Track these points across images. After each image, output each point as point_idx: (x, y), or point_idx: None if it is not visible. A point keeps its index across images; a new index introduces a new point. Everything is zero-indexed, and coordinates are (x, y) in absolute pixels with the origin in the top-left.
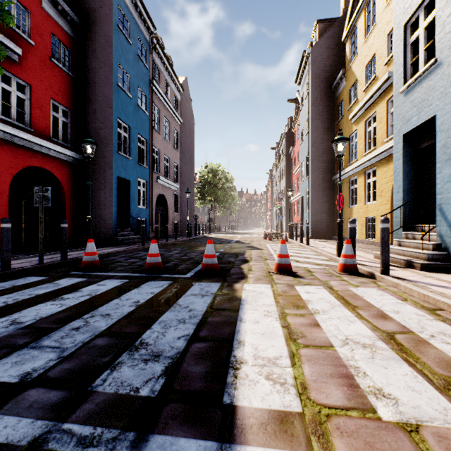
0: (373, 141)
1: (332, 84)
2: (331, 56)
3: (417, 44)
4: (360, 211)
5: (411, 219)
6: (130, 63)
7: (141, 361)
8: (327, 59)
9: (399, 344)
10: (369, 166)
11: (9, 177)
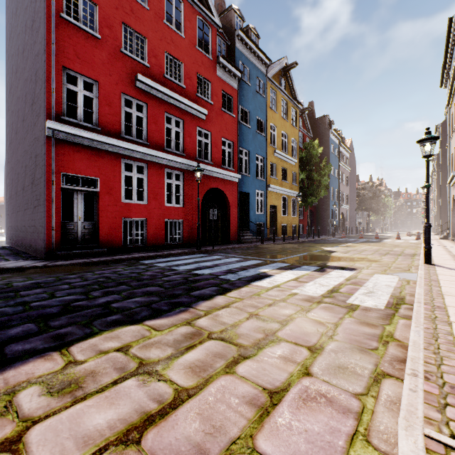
0: None
1: None
2: None
3: None
4: None
5: None
6: (333, 162)
7: (372, 240)
8: None
9: (404, 241)
10: None
11: (307, 214)
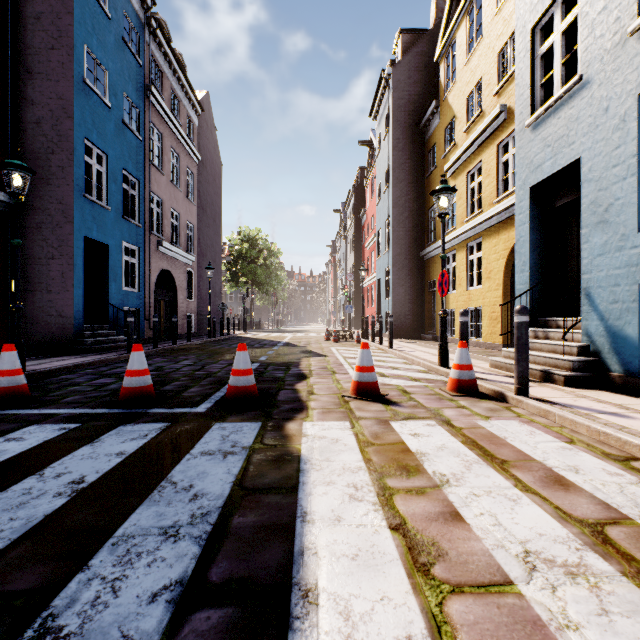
0: (477, 202)
1: (421, 121)
2: (419, 82)
3: (546, 61)
4: (460, 300)
5: (540, 310)
6: (108, 50)
7: None
8: (414, 85)
9: (627, 556)
10: (472, 237)
11: None
